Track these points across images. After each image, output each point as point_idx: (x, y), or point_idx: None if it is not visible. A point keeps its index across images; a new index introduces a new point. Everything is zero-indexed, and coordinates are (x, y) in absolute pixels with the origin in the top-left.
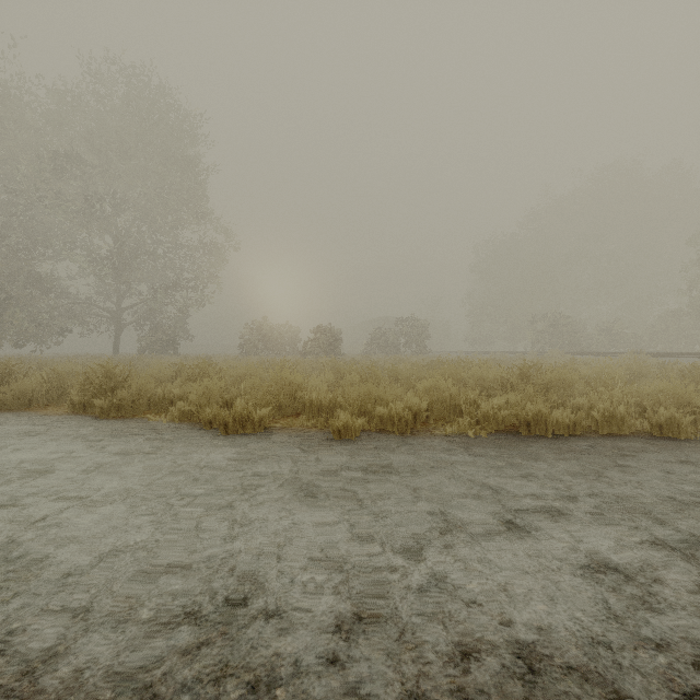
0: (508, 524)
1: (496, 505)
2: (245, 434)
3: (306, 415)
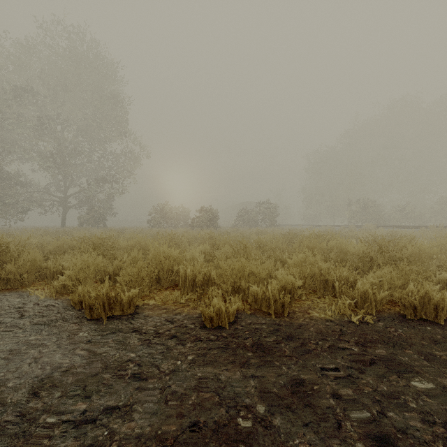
0: None
1: None
2: (112, 317)
3: (182, 289)
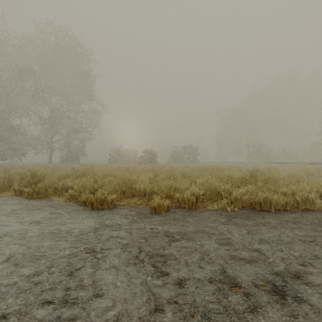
0: (271, 286)
1: (257, 267)
2: (103, 209)
3: (137, 197)
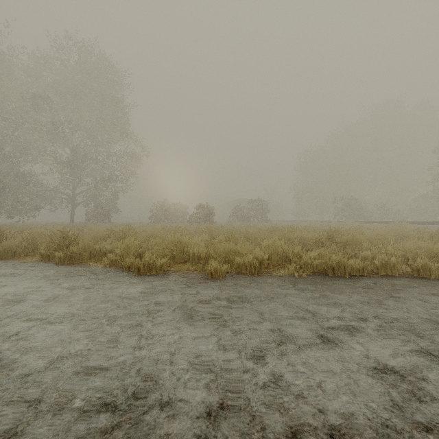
0: (321, 337)
1: (313, 324)
2: (151, 275)
3: (191, 262)
